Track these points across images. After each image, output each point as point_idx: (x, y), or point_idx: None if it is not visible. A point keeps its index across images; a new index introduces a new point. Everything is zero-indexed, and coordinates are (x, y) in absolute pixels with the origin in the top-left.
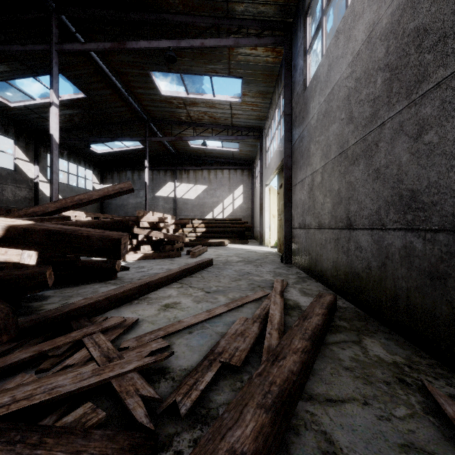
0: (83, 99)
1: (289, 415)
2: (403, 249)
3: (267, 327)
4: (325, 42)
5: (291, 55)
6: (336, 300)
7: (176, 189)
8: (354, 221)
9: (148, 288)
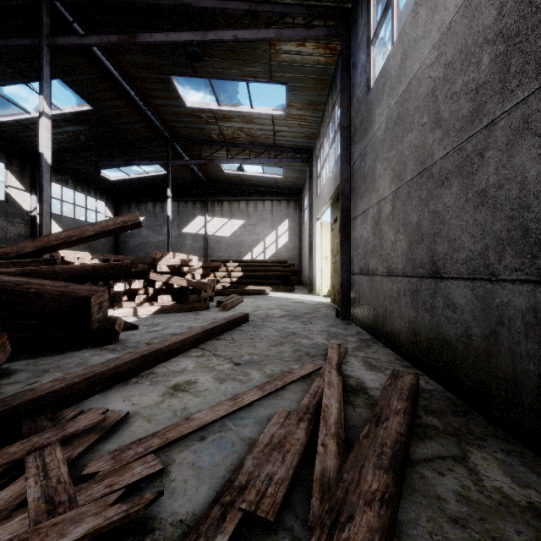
0: (89, 112)
1: None
2: (530, 312)
3: (319, 431)
4: (396, 24)
5: (350, 50)
6: (419, 381)
7: (207, 224)
8: (443, 267)
9: (155, 359)
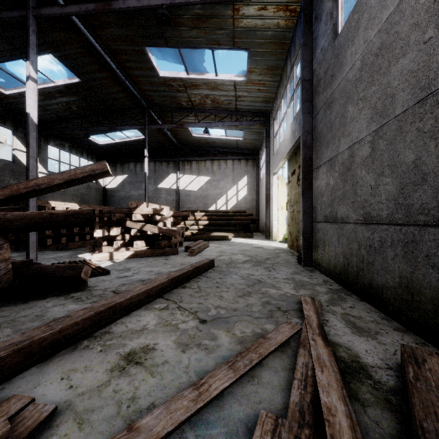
0: (78, 84)
1: None
2: None
3: None
4: None
5: (312, 5)
6: None
7: (179, 180)
8: None
9: (113, 315)
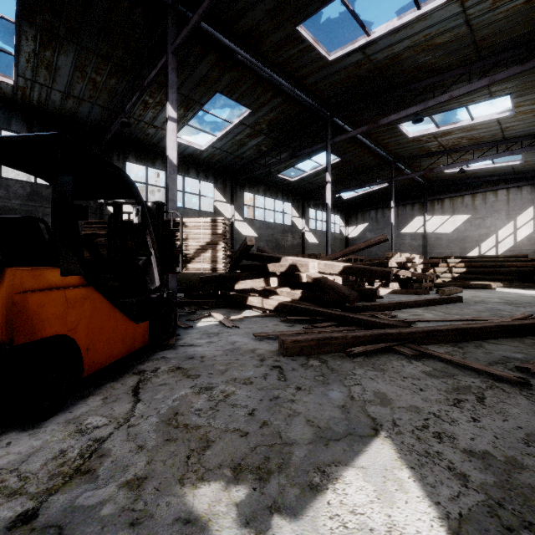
0: (338, 162)
1: (466, 338)
2: None
3: None
4: None
5: None
6: None
7: (426, 223)
8: None
9: (401, 306)
